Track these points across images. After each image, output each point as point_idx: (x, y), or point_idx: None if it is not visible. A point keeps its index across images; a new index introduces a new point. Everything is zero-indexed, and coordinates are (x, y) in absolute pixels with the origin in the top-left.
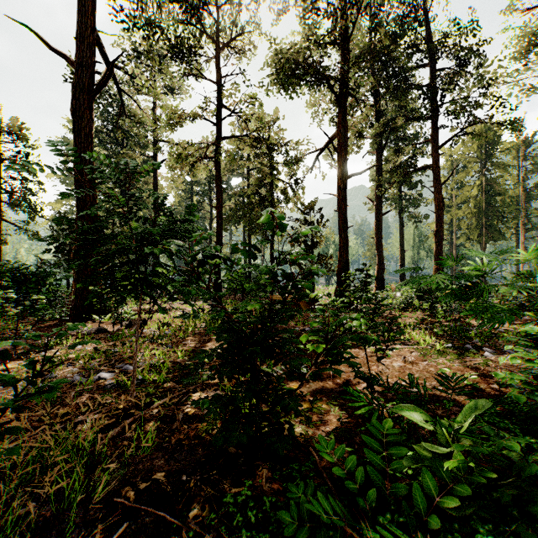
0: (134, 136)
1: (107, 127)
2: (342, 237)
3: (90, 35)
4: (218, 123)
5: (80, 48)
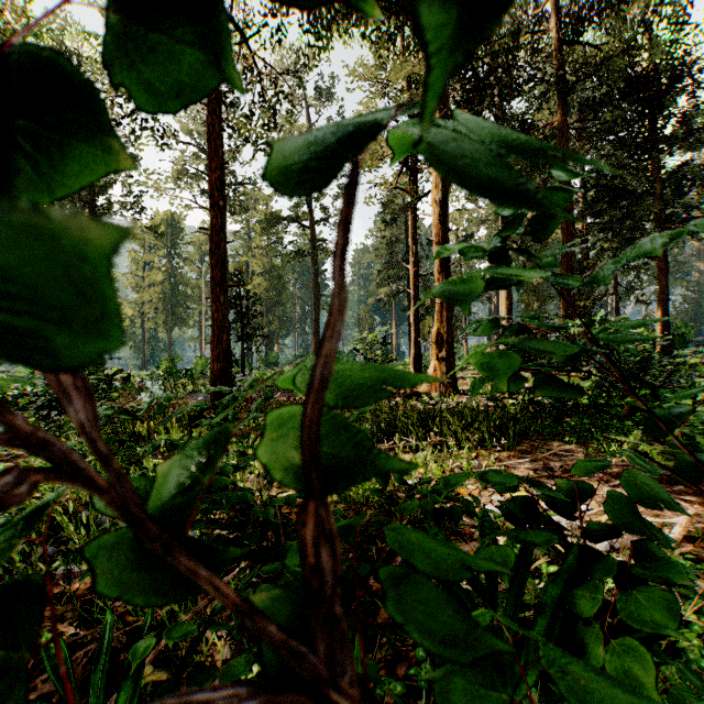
0: None
1: None
2: None
3: None
4: None
5: None
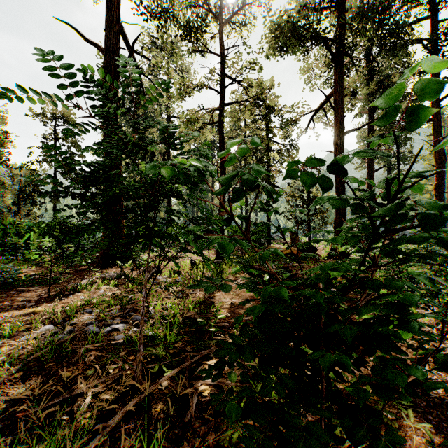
0: (152, 116)
1: (132, 110)
2: (339, 191)
3: (115, 25)
4: (221, 91)
5: (108, 36)
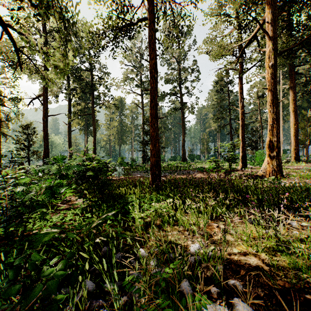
0: None
1: None
2: (45, 142)
3: None
4: None
5: None
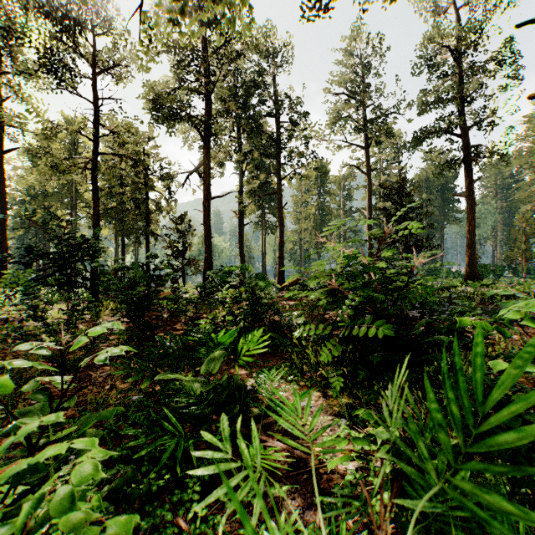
0: None
1: None
2: (207, 245)
3: None
4: (95, 139)
5: None
